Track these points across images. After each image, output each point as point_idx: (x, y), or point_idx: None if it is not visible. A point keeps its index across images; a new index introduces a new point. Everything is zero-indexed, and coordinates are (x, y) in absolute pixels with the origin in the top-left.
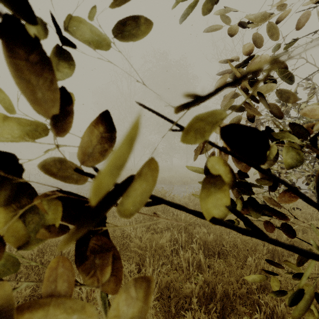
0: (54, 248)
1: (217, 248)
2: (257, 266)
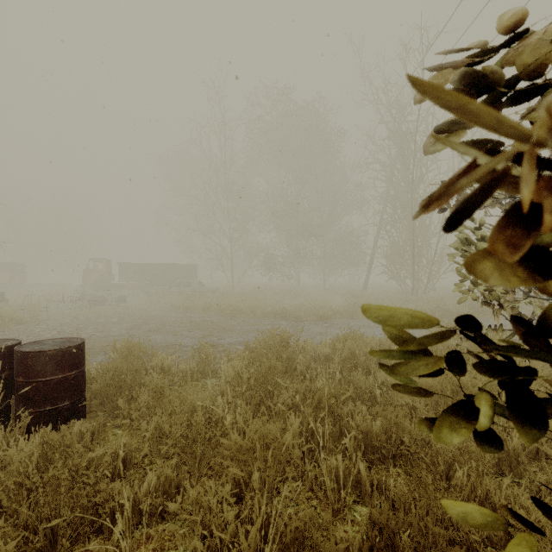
0: (76, 446)
1: (393, 450)
2: (476, 488)
